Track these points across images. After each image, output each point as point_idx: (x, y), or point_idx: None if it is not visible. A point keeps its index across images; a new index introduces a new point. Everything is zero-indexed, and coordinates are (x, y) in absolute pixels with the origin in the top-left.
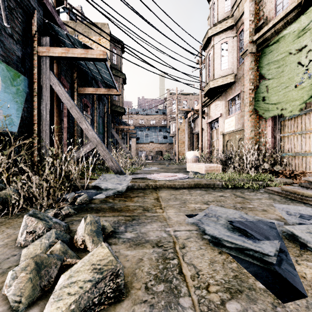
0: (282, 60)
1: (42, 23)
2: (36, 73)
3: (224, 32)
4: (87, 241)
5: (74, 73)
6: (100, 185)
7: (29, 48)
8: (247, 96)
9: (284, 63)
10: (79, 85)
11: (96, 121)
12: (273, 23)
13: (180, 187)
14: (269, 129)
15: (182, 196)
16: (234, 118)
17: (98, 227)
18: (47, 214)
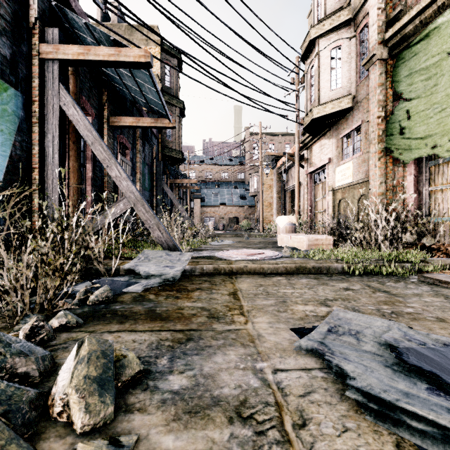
0: (434, 67)
1: (47, 7)
2: (37, 86)
3: (336, 32)
4: (73, 406)
5: (103, 95)
6: (137, 269)
7: (24, 46)
8: (374, 128)
9: (439, 70)
10: (112, 113)
11: (139, 170)
12: (418, 8)
13: (271, 272)
14: (411, 180)
15: (277, 289)
16: (351, 165)
17: (105, 368)
18: (2, 334)
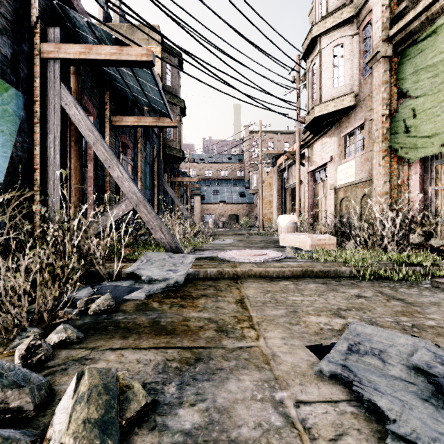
0: (442, 64)
1: (48, 6)
2: (39, 86)
3: (339, 29)
4: None
5: (105, 94)
6: (139, 273)
7: (25, 45)
8: (378, 126)
9: None
10: (113, 113)
11: (141, 169)
12: (424, 4)
13: (277, 276)
14: (416, 179)
15: (285, 296)
16: (353, 163)
17: (107, 406)
18: None
